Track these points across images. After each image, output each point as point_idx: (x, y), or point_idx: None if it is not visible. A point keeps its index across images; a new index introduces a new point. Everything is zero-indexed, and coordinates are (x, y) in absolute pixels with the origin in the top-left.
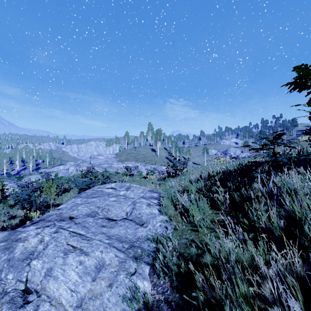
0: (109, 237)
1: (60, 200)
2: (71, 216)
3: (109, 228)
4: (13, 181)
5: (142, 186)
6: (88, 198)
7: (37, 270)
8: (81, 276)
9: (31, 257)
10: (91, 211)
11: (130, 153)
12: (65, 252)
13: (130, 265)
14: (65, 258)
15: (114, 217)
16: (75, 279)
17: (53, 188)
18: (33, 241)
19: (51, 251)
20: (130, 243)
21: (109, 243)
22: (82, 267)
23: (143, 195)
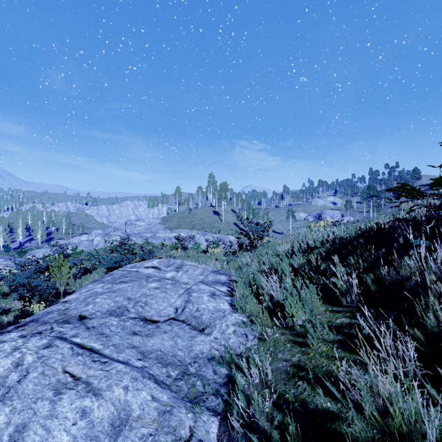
0: (143, 356)
1: (79, 286)
2: (82, 314)
3: (144, 336)
4: (11, 257)
5: (201, 265)
6: (114, 283)
7: None
8: None
9: None
10: (116, 305)
11: (183, 217)
12: (57, 389)
13: (181, 420)
14: (55, 402)
15: (155, 317)
16: None
17: (65, 267)
18: (4, 364)
19: (31, 387)
20: (181, 368)
21: (142, 367)
22: (85, 425)
23: (202, 278)
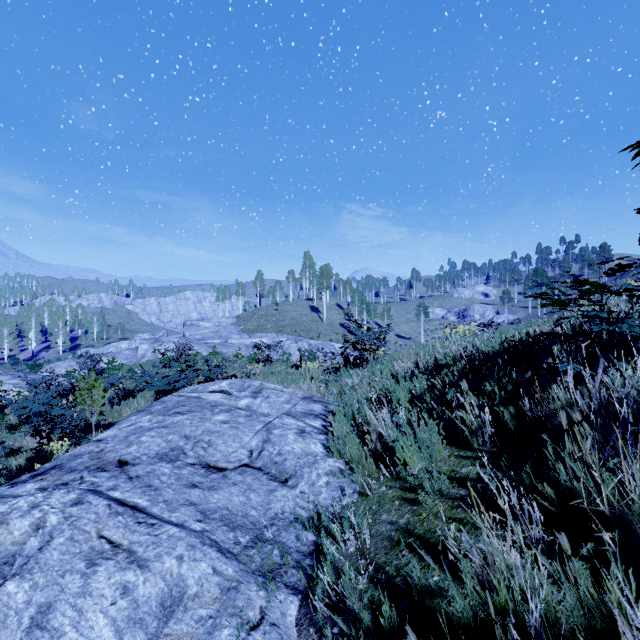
0: (203, 516)
1: (117, 416)
2: (122, 459)
3: (206, 489)
4: (21, 373)
5: (288, 388)
6: (167, 415)
7: (13, 610)
8: (121, 630)
9: (5, 571)
10: (169, 446)
11: (266, 315)
12: (90, 560)
13: (250, 599)
14: (88, 575)
15: (222, 463)
16: (105, 638)
17: (98, 390)
18: (20, 526)
19: (56, 557)
20: (254, 532)
21: (202, 531)
22: (127, 605)
23: (289, 408)
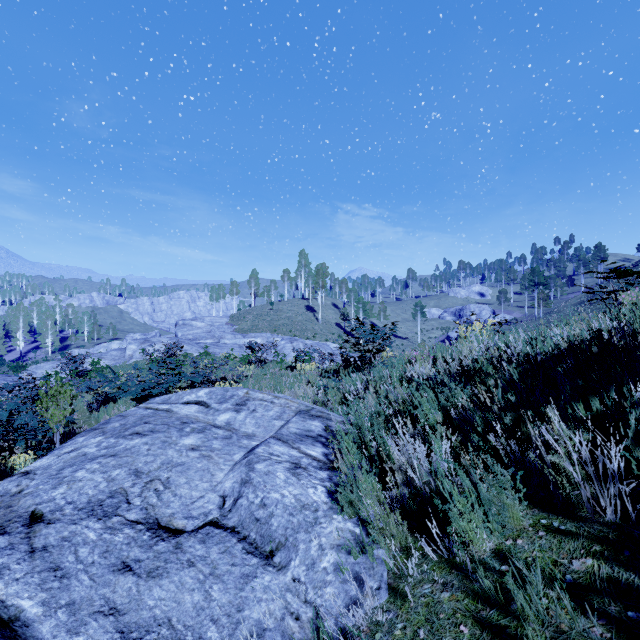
0: None
1: (94, 423)
2: (37, 510)
3: (143, 576)
4: (0, 375)
5: (280, 399)
6: (121, 437)
7: None
8: None
9: None
10: (108, 489)
11: (261, 314)
12: None
13: None
14: None
15: (178, 520)
16: None
17: (64, 397)
18: None
19: None
20: None
21: None
22: None
23: (280, 426)
